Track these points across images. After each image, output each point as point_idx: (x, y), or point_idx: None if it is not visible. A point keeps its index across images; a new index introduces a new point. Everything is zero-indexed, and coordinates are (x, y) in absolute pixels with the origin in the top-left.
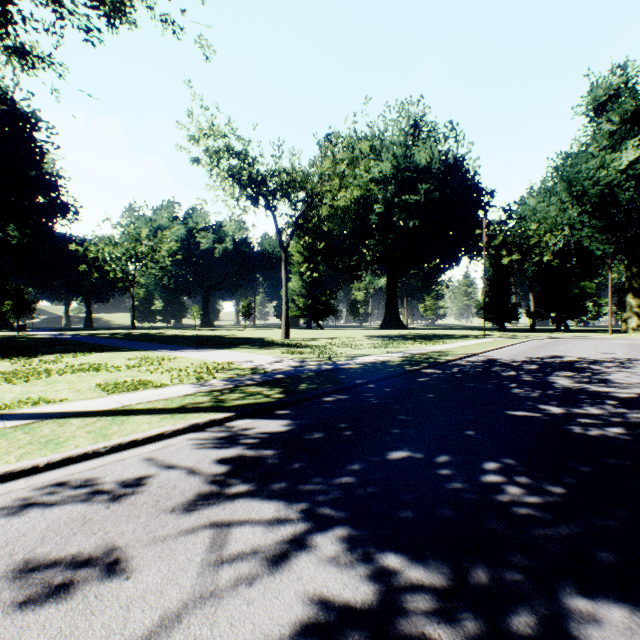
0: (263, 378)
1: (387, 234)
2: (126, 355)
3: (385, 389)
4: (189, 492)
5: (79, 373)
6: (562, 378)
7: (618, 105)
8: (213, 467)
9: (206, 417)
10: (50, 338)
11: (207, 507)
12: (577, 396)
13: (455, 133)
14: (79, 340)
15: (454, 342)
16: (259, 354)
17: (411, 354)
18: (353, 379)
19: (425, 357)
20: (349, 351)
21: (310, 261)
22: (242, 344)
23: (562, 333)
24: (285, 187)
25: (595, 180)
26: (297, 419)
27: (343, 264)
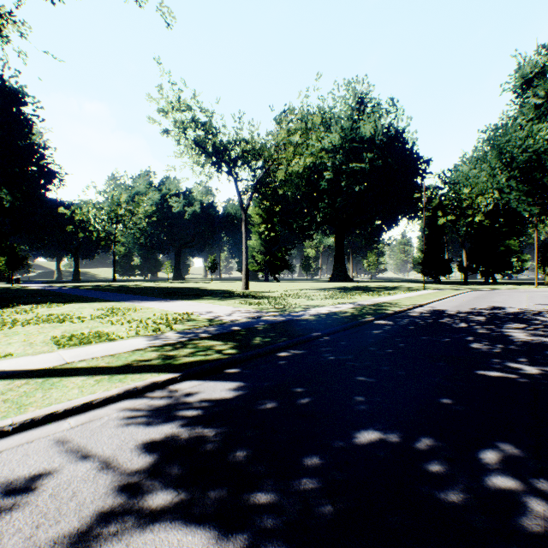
0: (218, 330)
1: (335, 198)
2: (96, 306)
3: (341, 343)
4: (88, 507)
5: (43, 324)
6: (516, 330)
7: (544, 81)
8: (135, 457)
9: (147, 379)
10: (37, 290)
11: (103, 543)
12: (543, 352)
13: (396, 109)
14: (62, 291)
15: (398, 293)
16: (219, 305)
17: (361, 305)
18: (308, 332)
19: (375, 308)
20: (303, 302)
21: (268, 222)
22: (206, 295)
23: (492, 285)
24: (245, 155)
25: (524, 148)
26: (248, 381)
27: (297, 225)
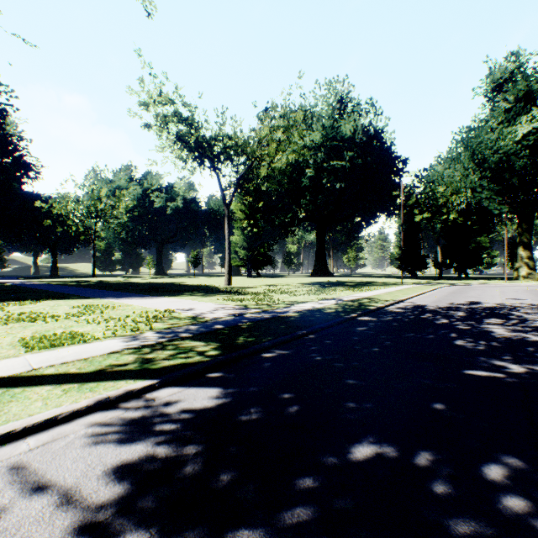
0: (201, 329)
1: (317, 195)
2: (73, 303)
3: (326, 341)
4: None
5: (12, 324)
6: (495, 326)
7: (513, 86)
8: (102, 487)
9: (121, 388)
10: (11, 286)
11: None
12: (525, 348)
13: (375, 109)
14: (37, 288)
15: (378, 289)
16: (202, 301)
17: (343, 301)
18: (293, 330)
19: (357, 304)
20: (286, 298)
21: (250, 218)
22: (188, 291)
23: (465, 280)
24: (228, 150)
25: (495, 149)
26: (232, 386)
27: (279, 221)
